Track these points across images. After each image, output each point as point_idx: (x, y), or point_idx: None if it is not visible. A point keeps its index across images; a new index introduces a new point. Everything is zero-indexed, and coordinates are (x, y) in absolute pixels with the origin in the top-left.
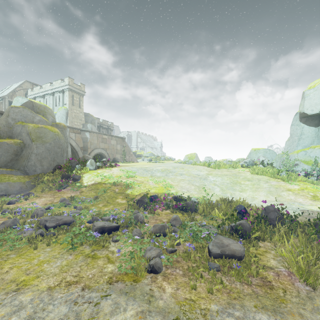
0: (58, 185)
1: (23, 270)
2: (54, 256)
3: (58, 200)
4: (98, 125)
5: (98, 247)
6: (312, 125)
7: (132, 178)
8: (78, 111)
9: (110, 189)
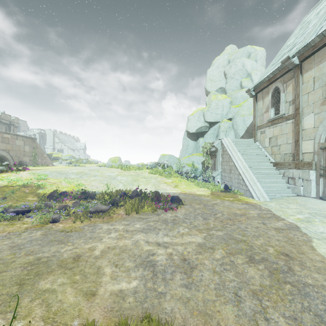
0: None
1: None
2: None
3: None
4: None
5: (14, 221)
6: (193, 140)
7: (44, 180)
8: None
9: (19, 190)
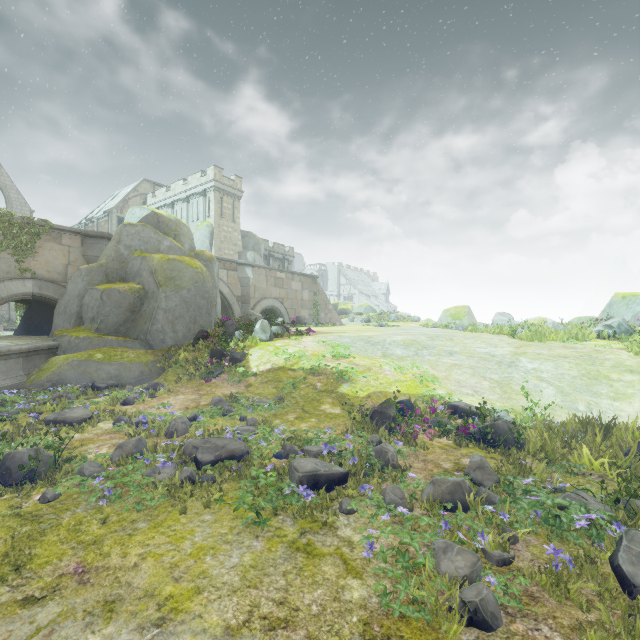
0: (205, 371)
1: (166, 566)
2: (223, 538)
3: (208, 401)
4: (265, 253)
5: (312, 525)
6: None
7: (345, 359)
8: (231, 229)
9: (304, 381)
